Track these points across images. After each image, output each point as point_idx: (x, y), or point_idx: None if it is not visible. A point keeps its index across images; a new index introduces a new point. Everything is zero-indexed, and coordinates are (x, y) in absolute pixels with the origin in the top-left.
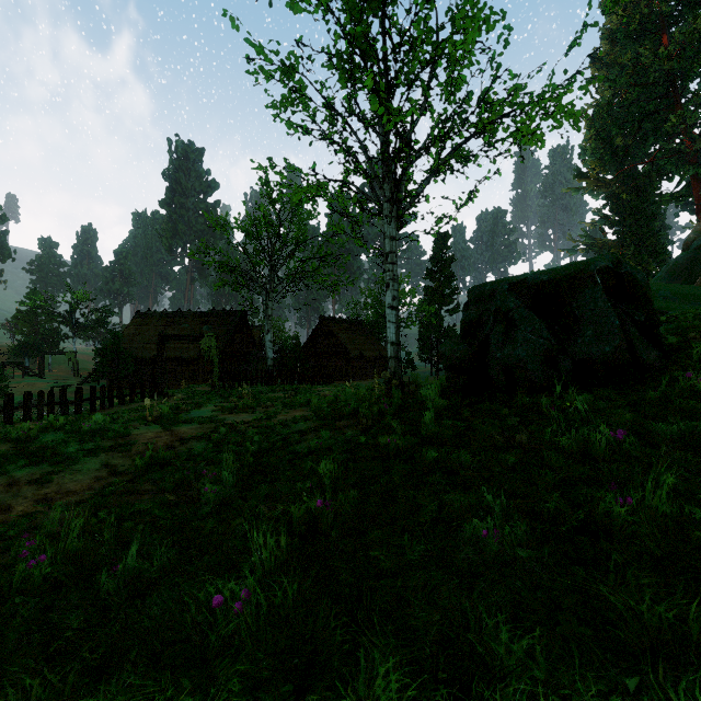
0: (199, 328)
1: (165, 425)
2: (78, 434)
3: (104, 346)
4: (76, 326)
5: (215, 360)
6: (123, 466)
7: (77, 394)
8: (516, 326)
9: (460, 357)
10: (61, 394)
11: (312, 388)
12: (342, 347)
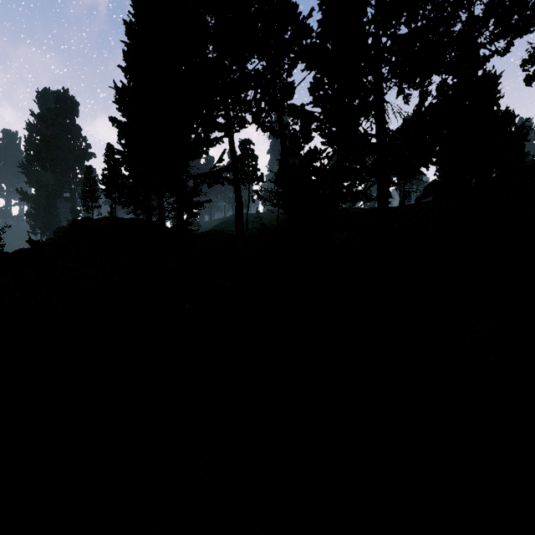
0: None
1: None
2: None
3: None
4: None
5: None
6: None
7: None
8: None
9: None
10: None
11: None
12: None
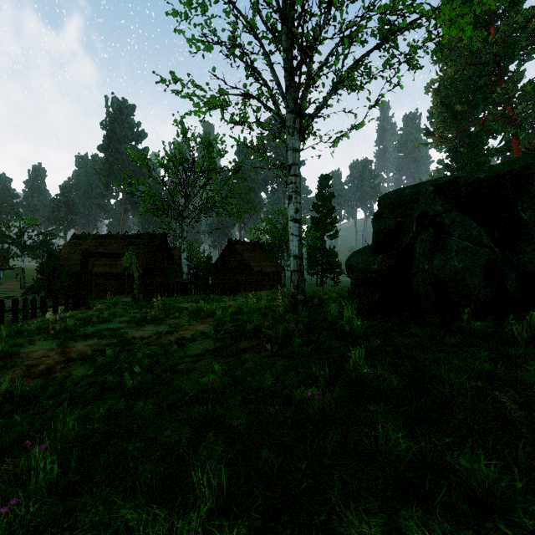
0: (126, 247)
1: (63, 341)
2: None
3: (41, 263)
4: (24, 247)
5: (135, 275)
6: None
7: None
8: (447, 233)
9: (378, 269)
10: None
11: (220, 298)
12: (246, 264)
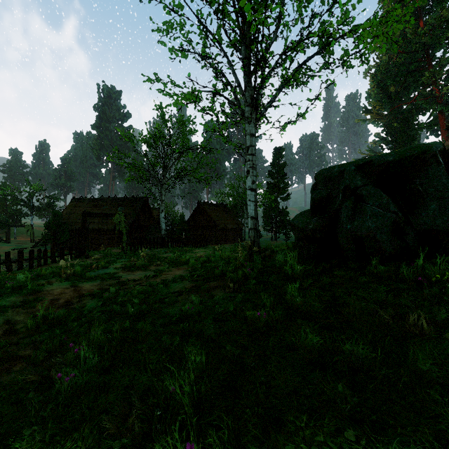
0: (115, 208)
1: (74, 282)
2: (1, 290)
3: (48, 221)
4: (33, 208)
5: (124, 231)
6: (19, 324)
7: (18, 256)
8: (364, 201)
9: (313, 228)
10: (6, 256)
11: (192, 250)
12: (213, 222)
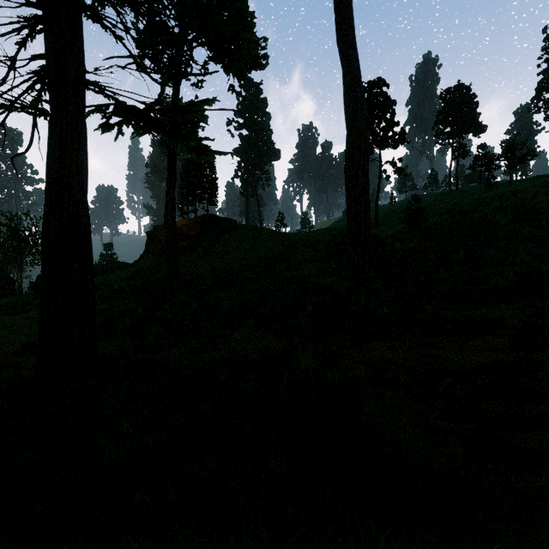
0: None
1: None
2: None
3: None
4: None
5: None
6: None
7: None
8: None
9: (34, 286)
10: None
11: None
12: None
